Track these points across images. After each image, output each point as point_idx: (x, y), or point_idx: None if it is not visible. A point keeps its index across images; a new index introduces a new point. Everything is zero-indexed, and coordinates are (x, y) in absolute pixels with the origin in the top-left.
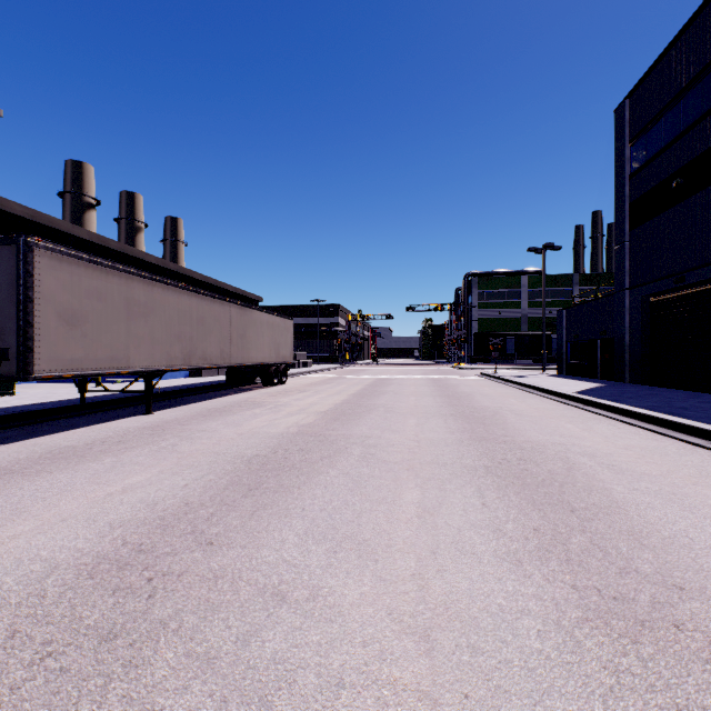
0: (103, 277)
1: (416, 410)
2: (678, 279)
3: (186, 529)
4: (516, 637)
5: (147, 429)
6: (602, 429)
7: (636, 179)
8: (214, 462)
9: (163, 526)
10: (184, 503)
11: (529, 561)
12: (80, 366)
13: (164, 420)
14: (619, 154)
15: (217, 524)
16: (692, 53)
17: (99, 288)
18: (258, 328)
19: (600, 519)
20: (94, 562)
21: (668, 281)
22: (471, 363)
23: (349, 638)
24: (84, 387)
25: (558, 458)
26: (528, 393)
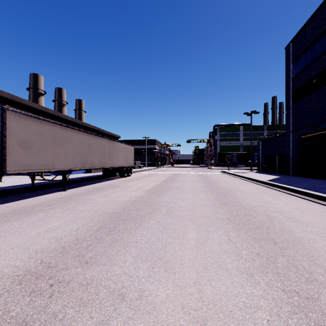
0: (42, 125)
1: (192, 189)
2: (316, 127)
3: (74, 254)
4: (255, 325)
5: (62, 198)
6: (283, 198)
7: (295, 80)
8: (93, 216)
9: (63, 252)
10: (76, 239)
11: (257, 274)
12: (30, 168)
13: (71, 194)
14: (287, 68)
15: (91, 251)
16: (323, 20)
17: (39, 130)
18: (117, 150)
19: (290, 248)
20: (23, 274)
21: (311, 128)
22: (217, 166)
23: (160, 325)
24: (34, 178)
25: (263, 214)
26: (244, 181)
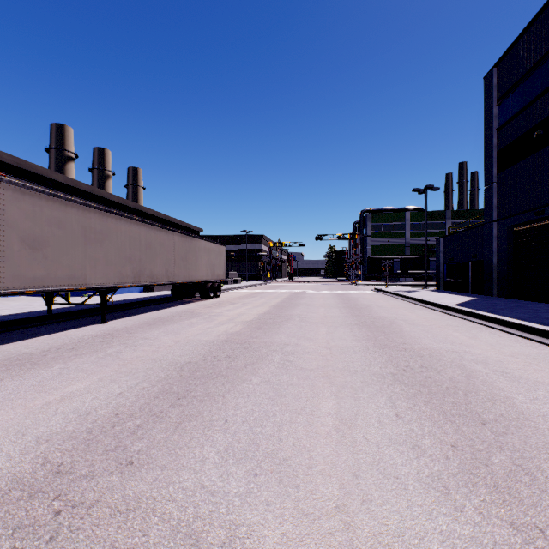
0: (63, 208)
1: (325, 320)
2: (538, 212)
3: (109, 444)
4: None
5: (99, 337)
6: (486, 337)
7: (502, 132)
8: (150, 369)
9: (88, 440)
10: (114, 414)
11: (456, 488)
12: (41, 283)
13: (115, 328)
14: (488, 112)
15: (141, 439)
16: None
17: (59, 217)
18: (197, 252)
19: (513, 433)
20: (6, 488)
21: (529, 214)
22: (366, 281)
23: None
24: (51, 300)
25: (455, 365)
26: (415, 305)
